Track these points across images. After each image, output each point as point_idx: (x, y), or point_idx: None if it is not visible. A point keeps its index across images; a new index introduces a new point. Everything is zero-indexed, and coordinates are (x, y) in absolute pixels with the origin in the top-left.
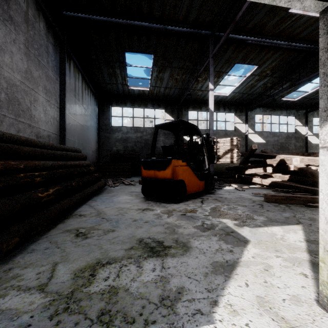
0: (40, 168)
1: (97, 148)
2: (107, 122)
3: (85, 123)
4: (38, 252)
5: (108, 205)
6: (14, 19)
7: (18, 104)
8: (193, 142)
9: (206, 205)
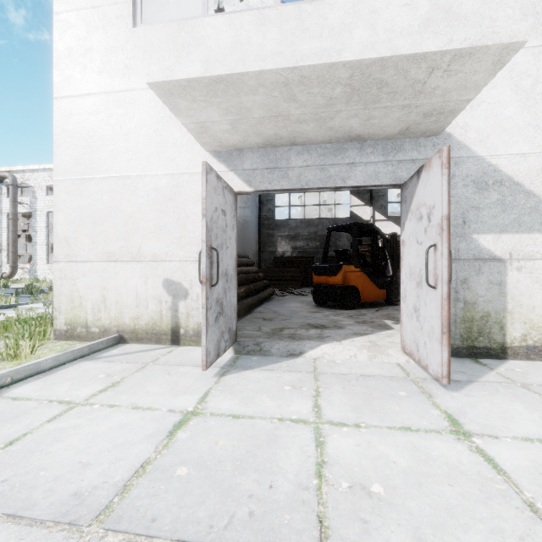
0: None
1: (257, 250)
2: (270, 215)
3: (246, 220)
4: (246, 323)
5: (281, 308)
6: None
7: None
8: (379, 242)
9: (379, 313)
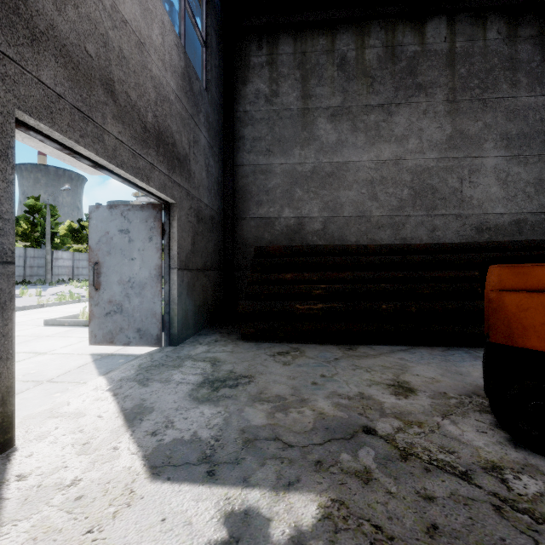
0: (345, 281)
1: None
2: None
3: None
4: (254, 346)
5: (414, 358)
6: (424, 83)
7: (433, 193)
8: None
9: None
